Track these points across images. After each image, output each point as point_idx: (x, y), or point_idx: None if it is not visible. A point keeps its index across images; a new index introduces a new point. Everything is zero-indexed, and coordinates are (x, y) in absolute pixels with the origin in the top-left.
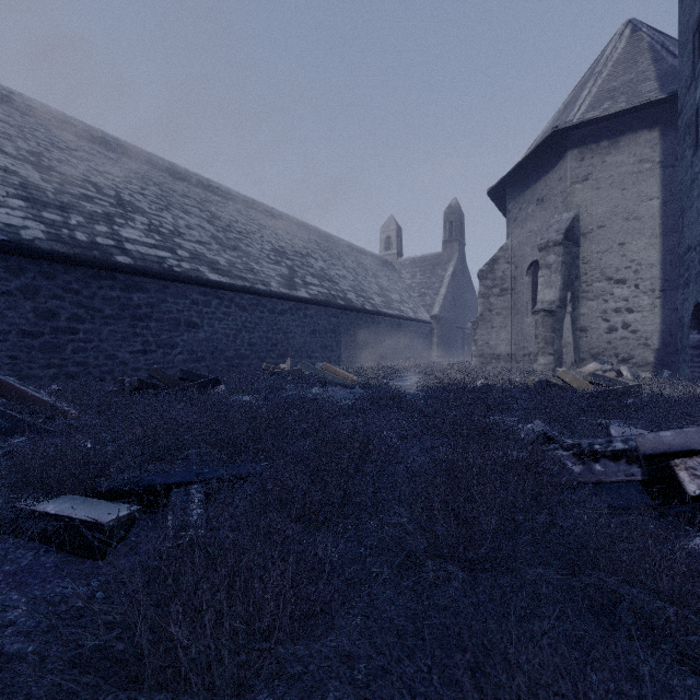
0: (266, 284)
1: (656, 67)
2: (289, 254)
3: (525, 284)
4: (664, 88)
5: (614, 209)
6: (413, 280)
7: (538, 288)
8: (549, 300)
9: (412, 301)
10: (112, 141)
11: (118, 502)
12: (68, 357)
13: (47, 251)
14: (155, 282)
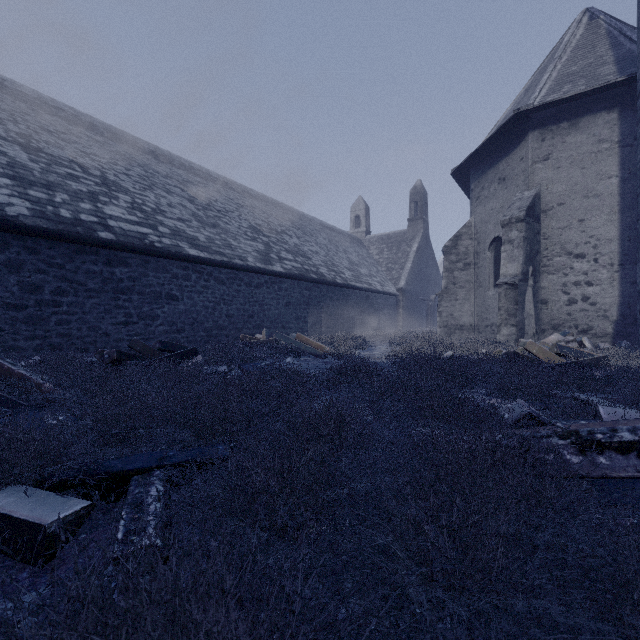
0: (243, 259)
1: (614, 51)
2: (265, 231)
3: (487, 259)
4: (622, 71)
5: (573, 187)
6: (381, 256)
7: (501, 262)
8: (512, 274)
9: (380, 275)
10: (99, 126)
11: (70, 494)
12: (52, 328)
13: (31, 226)
14: (137, 257)
